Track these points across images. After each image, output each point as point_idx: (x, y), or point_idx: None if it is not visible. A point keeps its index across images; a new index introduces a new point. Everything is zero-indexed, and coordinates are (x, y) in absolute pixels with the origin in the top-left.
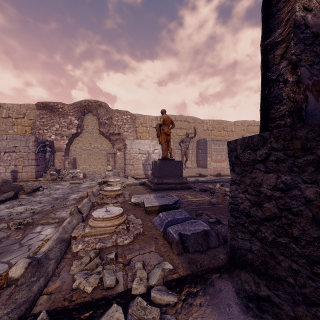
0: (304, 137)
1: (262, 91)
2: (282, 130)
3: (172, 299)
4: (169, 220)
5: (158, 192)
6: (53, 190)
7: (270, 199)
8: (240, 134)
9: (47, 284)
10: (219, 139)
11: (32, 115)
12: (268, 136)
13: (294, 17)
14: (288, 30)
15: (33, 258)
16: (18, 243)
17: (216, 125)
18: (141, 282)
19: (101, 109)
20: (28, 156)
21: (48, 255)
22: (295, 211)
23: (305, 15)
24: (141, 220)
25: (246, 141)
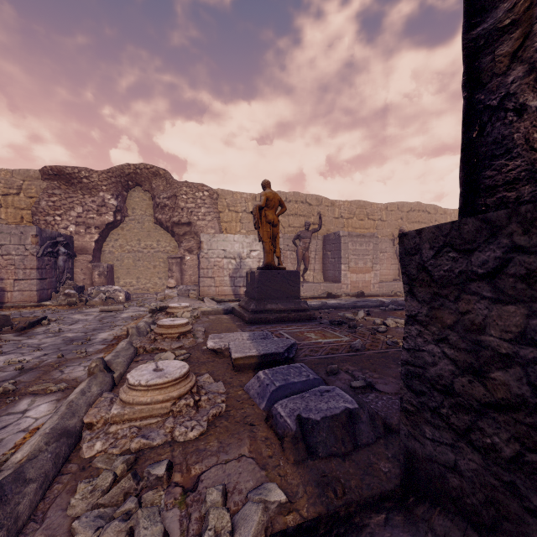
0: None
1: (466, 134)
2: None
3: None
4: (277, 387)
5: (257, 326)
6: (68, 323)
7: (508, 363)
8: (395, 225)
9: None
10: (362, 234)
11: (34, 189)
12: (504, 221)
13: None
14: None
15: None
16: None
17: (356, 209)
18: None
19: (158, 181)
20: (24, 263)
21: (23, 472)
22: None
23: None
24: (224, 385)
25: (444, 233)
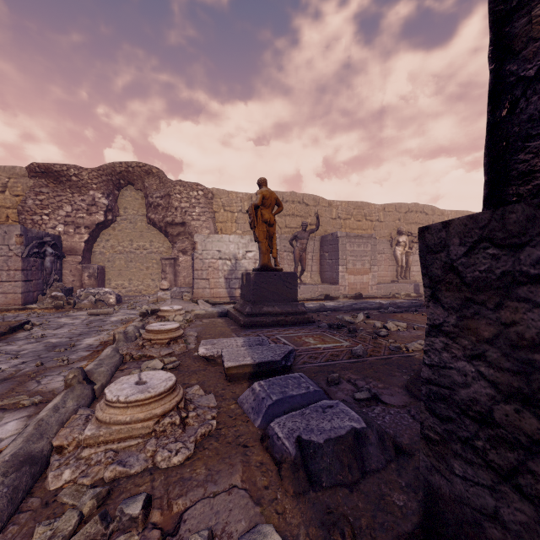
0: None
1: (492, 113)
2: None
3: None
4: (274, 401)
5: (253, 331)
6: (53, 328)
7: None
8: (393, 226)
9: None
10: (359, 235)
11: (20, 187)
12: None
13: None
14: None
15: None
16: None
17: (354, 210)
18: None
19: (151, 180)
20: (7, 264)
21: None
22: None
23: None
24: (215, 398)
25: (480, 225)
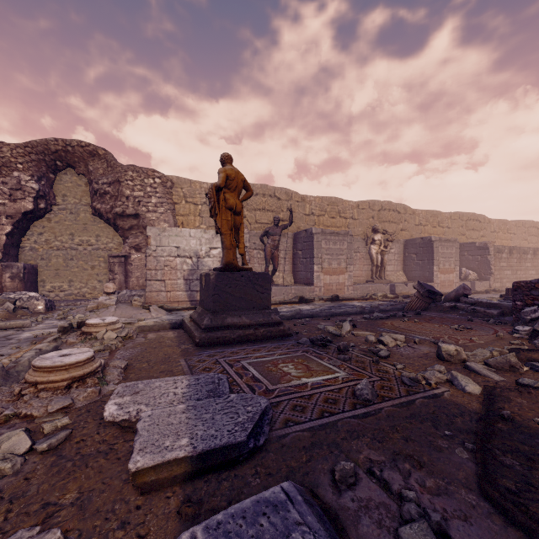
0: None
1: None
2: None
3: None
4: None
5: (211, 353)
6: None
7: None
8: (367, 224)
9: None
10: (335, 231)
11: None
12: None
13: None
14: None
15: None
16: None
17: (327, 206)
18: None
19: (97, 163)
20: None
21: None
22: None
23: None
24: None
25: None
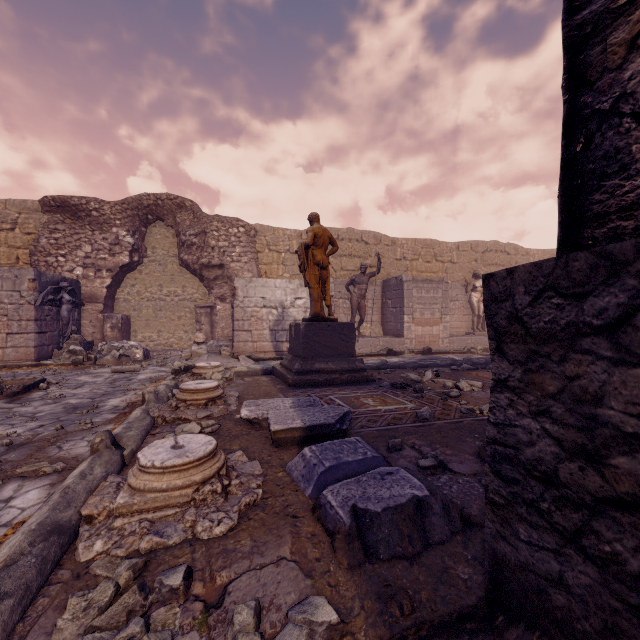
0: None
1: (567, 148)
2: None
3: None
4: (326, 468)
5: (303, 390)
6: (72, 387)
7: (636, 446)
8: (468, 268)
9: None
10: (428, 279)
11: (32, 224)
12: (631, 254)
13: None
14: None
15: None
16: None
17: (422, 249)
18: None
19: (184, 214)
20: (19, 313)
21: None
22: None
23: None
24: (260, 465)
25: (544, 273)
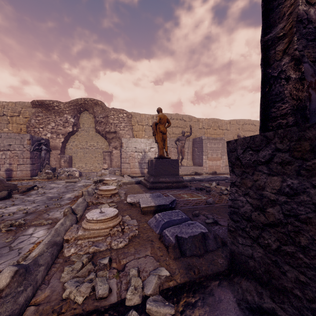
0: (313, 138)
1: (262, 89)
2: (288, 129)
3: (169, 311)
4: (165, 222)
5: (154, 191)
6: (48, 189)
7: (274, 204)
8: (235, 132)
9: (35, 293)
10: (215, 138)
11: (28, 113)
12: (272, 136)
13: (297, 11)
14: (291, 24)
15: (20, 265)
16: (8, 246)
17: (212, 123)
18: (136, 291)
19: (97, 108)
20: (23, 155)
21: (37, 261)
22: (303, 218)
23: (307, 9)
24: (136, 221)
25: (247, 141)
